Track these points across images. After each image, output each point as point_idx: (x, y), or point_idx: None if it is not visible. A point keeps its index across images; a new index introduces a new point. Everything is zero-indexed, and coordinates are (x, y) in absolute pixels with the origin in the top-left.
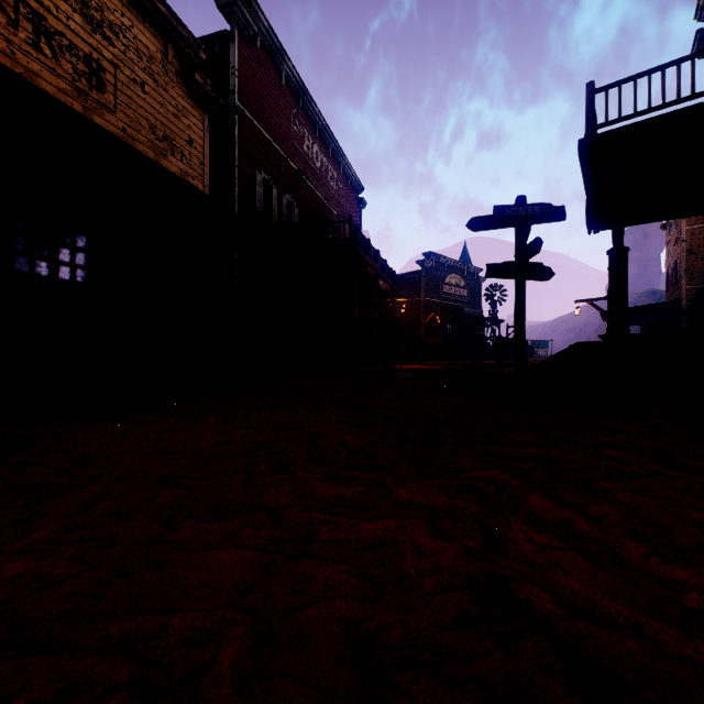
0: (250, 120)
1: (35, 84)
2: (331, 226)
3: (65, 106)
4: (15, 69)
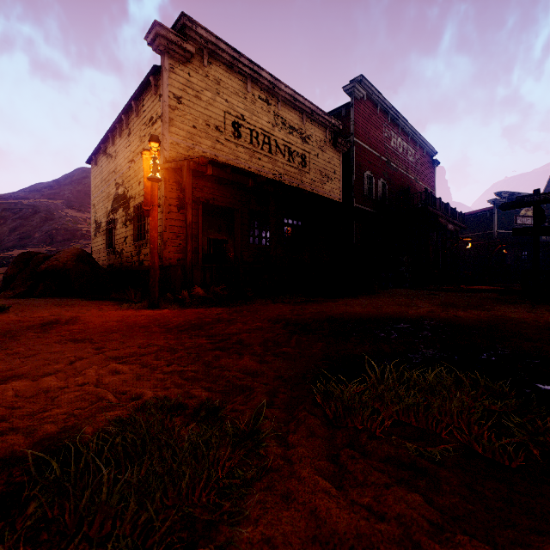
0: (360, 145)
1: (289, 175)
2: (410, 188)
3: (314, 194)
4: (284, 173)
